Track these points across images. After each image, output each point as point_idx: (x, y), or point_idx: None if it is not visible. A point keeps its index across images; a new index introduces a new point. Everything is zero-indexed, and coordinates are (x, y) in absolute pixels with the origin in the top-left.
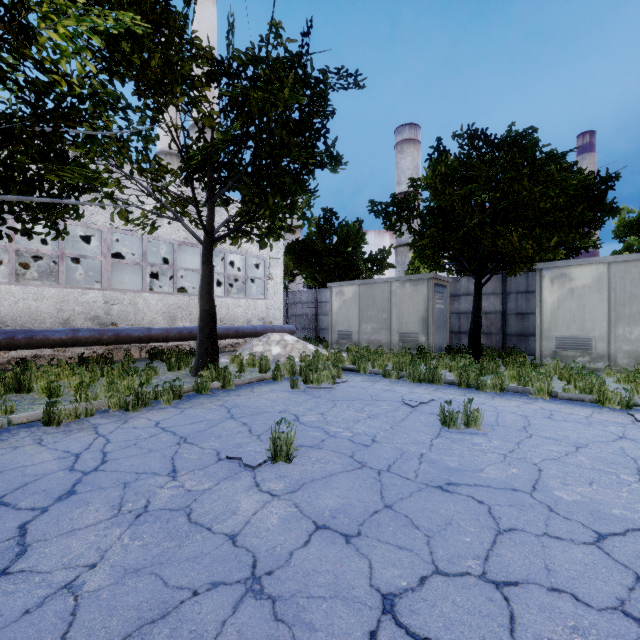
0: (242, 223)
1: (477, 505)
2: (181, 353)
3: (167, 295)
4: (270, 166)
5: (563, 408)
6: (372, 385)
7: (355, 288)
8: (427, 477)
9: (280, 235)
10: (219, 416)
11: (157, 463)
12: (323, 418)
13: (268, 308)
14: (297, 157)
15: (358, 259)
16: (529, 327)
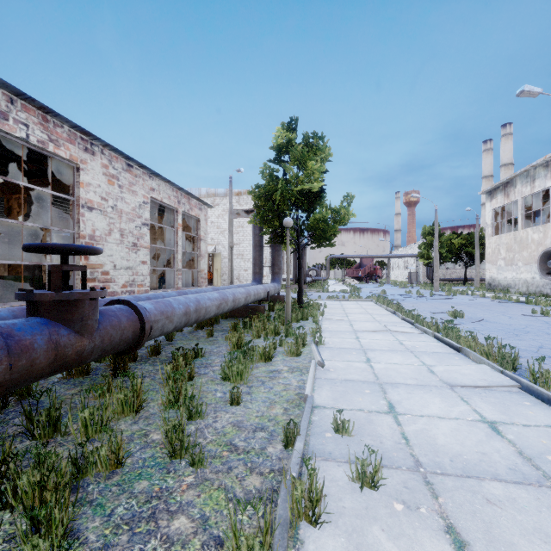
0: None
1: None
2: None
3: None
4: None
5: None
6: None
7: None
8: None
9: None
10: None
11: None
12: None
13: None
14: None
15: None
16: None
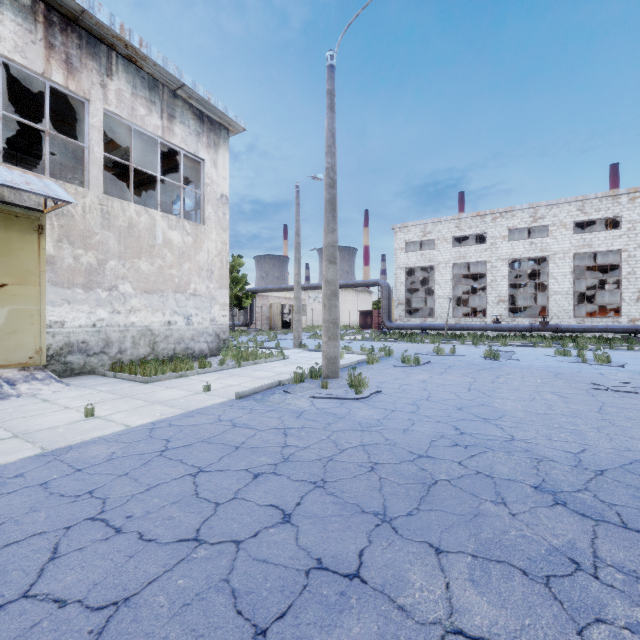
0: None
1: None
2: None
3: None
4: None
5: None
6: None
7: None
8: None
9: None
10: None
11: None
12: None
13: None
14: None
15: None
16: None
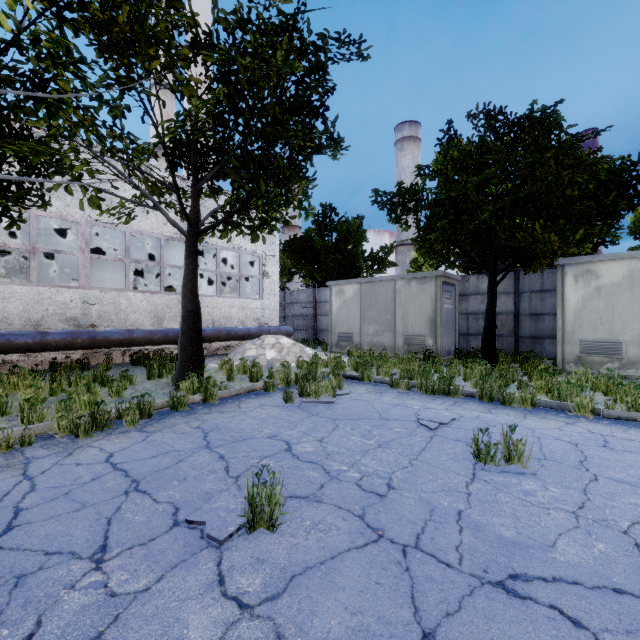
0: (231, 213)
1: (574, 632)
2: (164, 358)
3: (153, 294)
4: (262, 147)
5: (616, 431)
6: (379, 398)
7: (356, 287)
8: (477, 562)
9: (274, 227)
10: (191, 444)
11: (83, 532)
12: (322, 447)
13: (264, 308)
14: (293, 139)
15: (358, 257)
16: (544, 329)
